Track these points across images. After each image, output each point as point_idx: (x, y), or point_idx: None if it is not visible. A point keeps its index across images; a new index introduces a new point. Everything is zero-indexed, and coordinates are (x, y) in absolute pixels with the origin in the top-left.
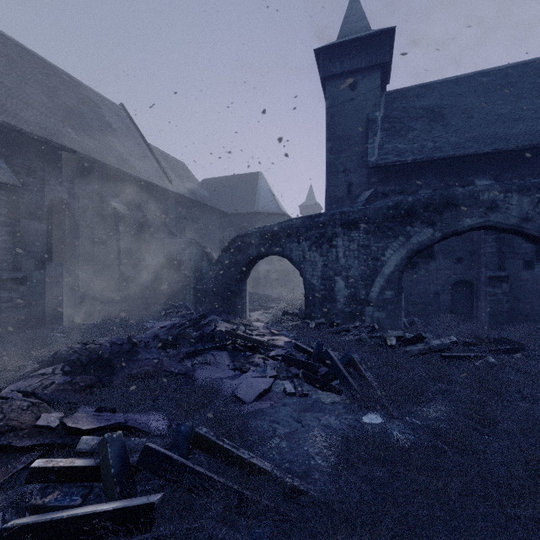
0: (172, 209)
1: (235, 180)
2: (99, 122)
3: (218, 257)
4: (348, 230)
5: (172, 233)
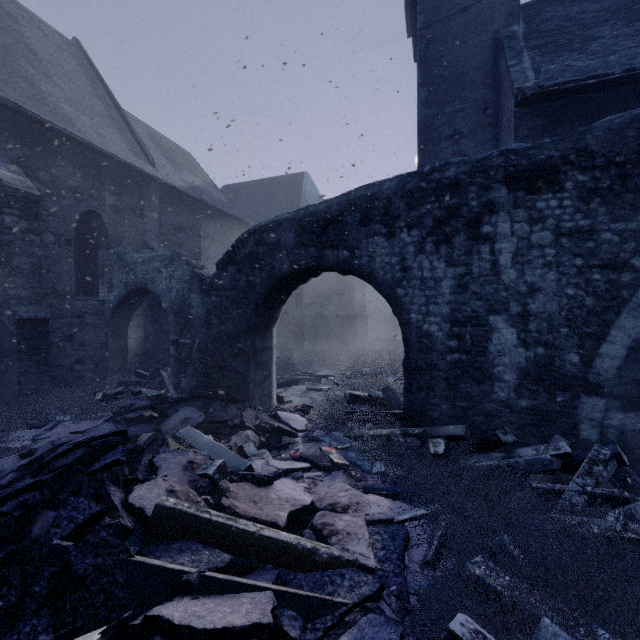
0: (153, 208)
1: (270, 184)
2: (6, 38)
3: (211, 279)
4: (526, 193)
5: (150, 247)
